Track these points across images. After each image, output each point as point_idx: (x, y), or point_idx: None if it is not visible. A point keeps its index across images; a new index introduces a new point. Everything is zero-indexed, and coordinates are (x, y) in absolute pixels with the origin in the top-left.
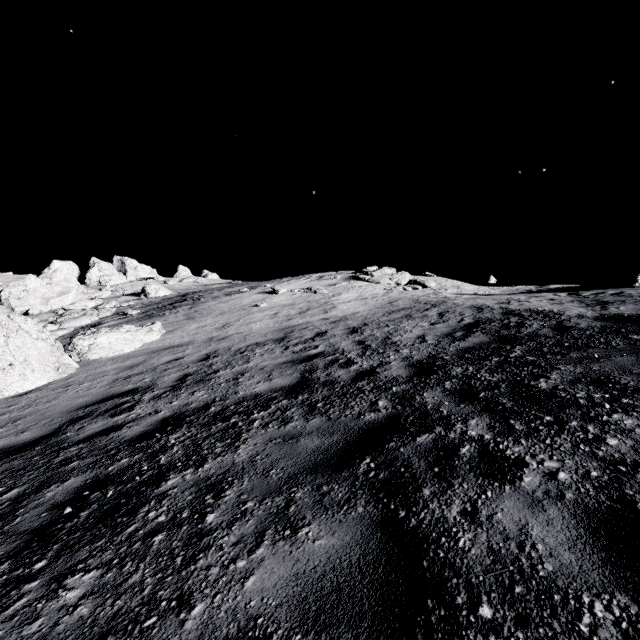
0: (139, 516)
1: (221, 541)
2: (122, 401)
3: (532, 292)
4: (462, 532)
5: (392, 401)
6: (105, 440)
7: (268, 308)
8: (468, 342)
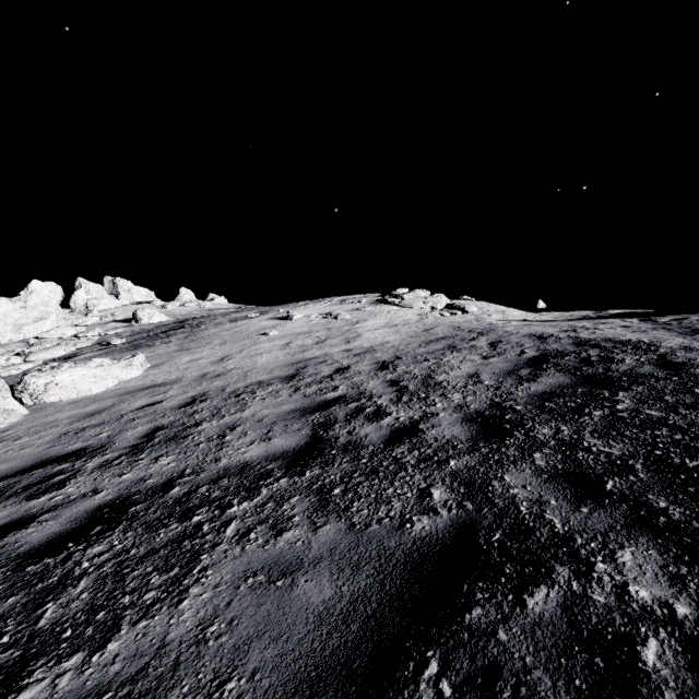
0: None
1: None
2: (56, 470)
3: (591, 318)
4: None
5: (454, 490)
6: None
7: (279, 337)
8: (542, 384)
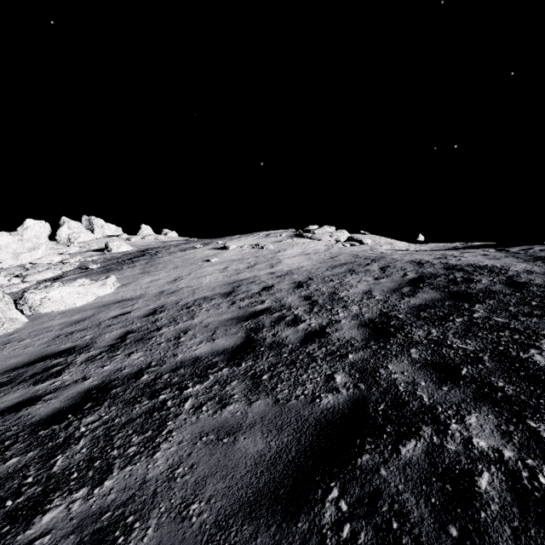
0: None
1: None
2: (53, 363)
3: (459, 248)
4: None
5: (352, 376)
6: (10, 421)
7: (218, 263)
8: (419, 298)
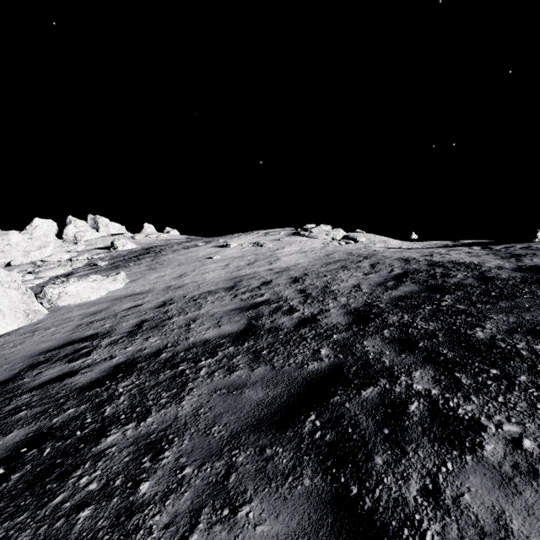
0: (70, 482)
1: (151, 521)
2: (81, 346)
3: (449, 246)
4: (427, 521)
5: (334, 349)
6: (57, 387)
7: (220, 260)
8: (400, 291)
